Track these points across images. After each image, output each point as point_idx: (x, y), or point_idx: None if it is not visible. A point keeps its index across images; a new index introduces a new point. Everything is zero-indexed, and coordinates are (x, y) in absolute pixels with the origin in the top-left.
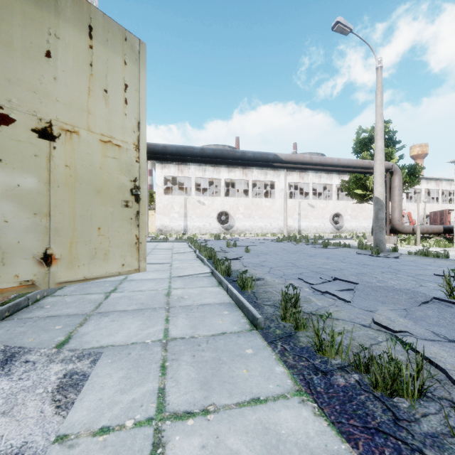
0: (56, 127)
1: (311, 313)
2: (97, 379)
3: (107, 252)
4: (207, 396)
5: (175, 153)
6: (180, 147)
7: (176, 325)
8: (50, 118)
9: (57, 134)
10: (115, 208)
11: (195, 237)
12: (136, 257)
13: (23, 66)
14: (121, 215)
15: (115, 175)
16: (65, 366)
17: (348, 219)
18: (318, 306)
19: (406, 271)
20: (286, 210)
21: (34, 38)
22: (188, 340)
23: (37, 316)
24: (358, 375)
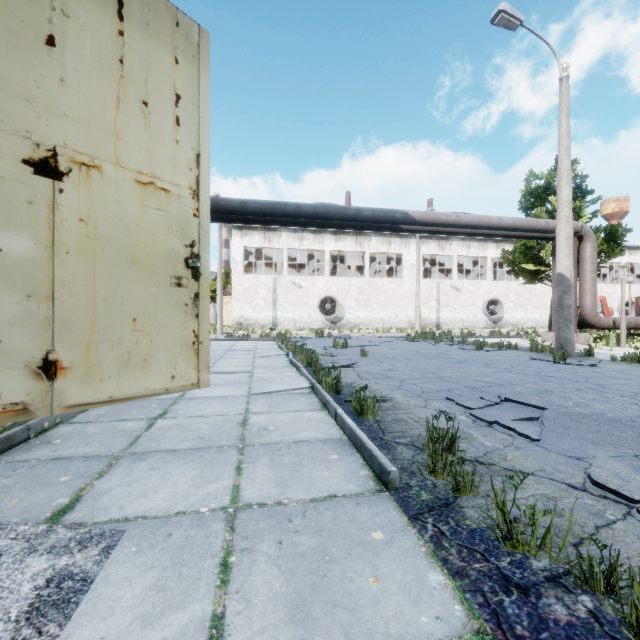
0: (64, 158)
1: (477, 460)
2: (105, 591)
3: (148, 357)
4: (302, 639)
5: (259, 212)
6: (266, 203)
7: (253, 480)
8: (54, 143)
9: (65, 168)
10: (160, 288)
11: (288, 333)
12: (193, 365)
13: (8, 58)
14: (169, 299)
15: (160, 236)
16: (54, 561)
17: (509, 307)
18: (487, 448)
19: (616, 388)
20: (419, 294)
21: (27, 13)
22: (270, 510)
23: (37, 457)
24: (590, 598)
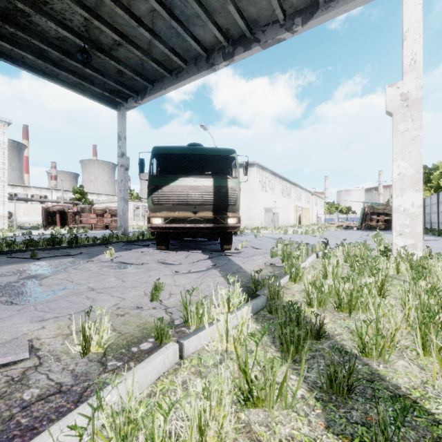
0: None
1: None
2: None
3: None
4: None
5: None
6: None
7: None
8: None
9: None
10: None
11: None
12: None
13: None
14: None
15: None
16: None
17: None
18: None
19: None
20: None
21: None
22: None
23: None
24: None
